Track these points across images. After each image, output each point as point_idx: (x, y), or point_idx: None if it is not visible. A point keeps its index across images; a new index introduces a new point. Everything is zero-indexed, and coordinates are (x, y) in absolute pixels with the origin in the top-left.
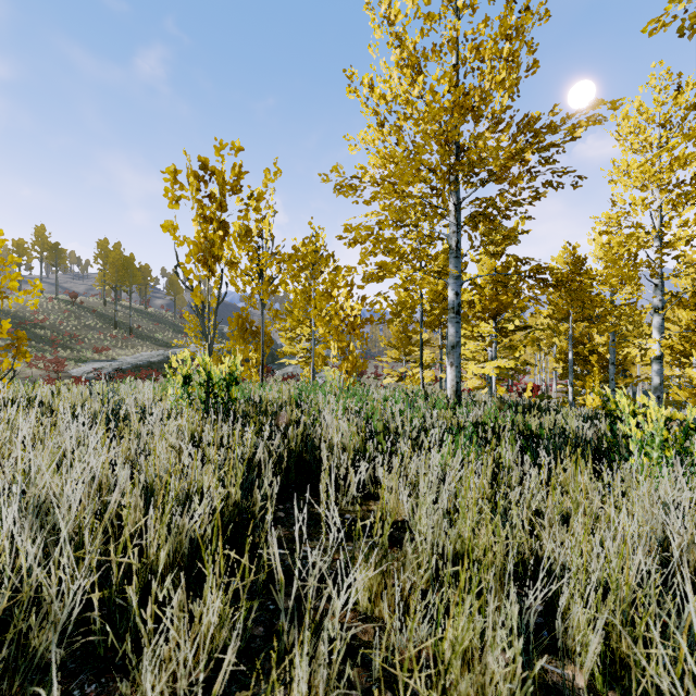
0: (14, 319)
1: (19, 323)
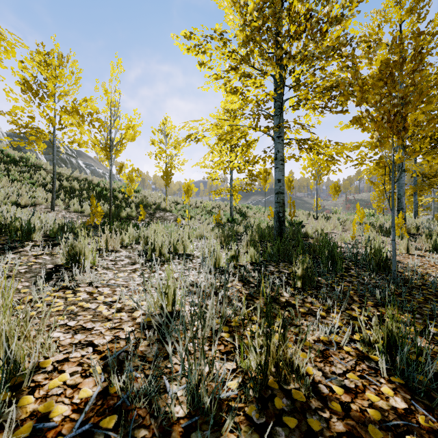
0: (365, 203)
1: (366, 204)
